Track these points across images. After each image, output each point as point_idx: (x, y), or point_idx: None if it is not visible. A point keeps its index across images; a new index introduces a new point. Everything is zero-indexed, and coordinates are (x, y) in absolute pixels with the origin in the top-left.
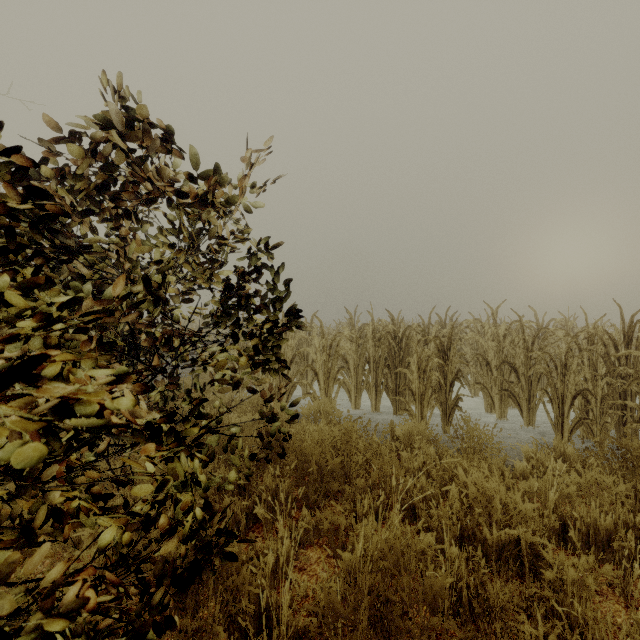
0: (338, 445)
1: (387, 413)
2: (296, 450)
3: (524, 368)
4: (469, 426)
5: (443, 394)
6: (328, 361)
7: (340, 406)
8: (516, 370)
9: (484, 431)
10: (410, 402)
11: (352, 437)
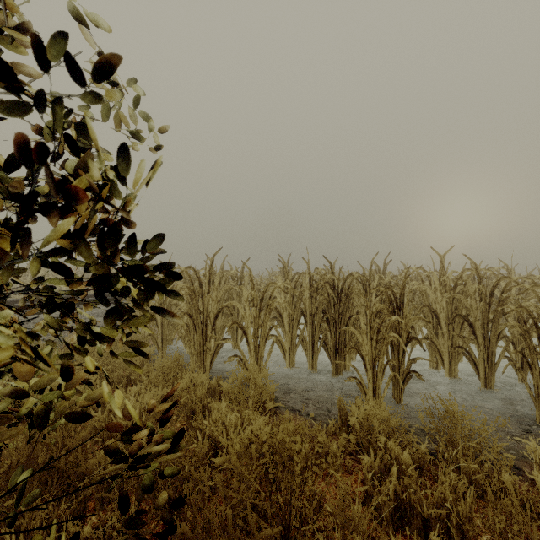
0: (270, 476)
1: (325, 372)
2: (192, 507)
3: (481, 322)
4: (455, 416)
5: (396, 356)
6: (259, 316)
7: (273, 363)
8: (471, 324)
9: (483, 428)
10: (350, 359)
11: (294, 462)
